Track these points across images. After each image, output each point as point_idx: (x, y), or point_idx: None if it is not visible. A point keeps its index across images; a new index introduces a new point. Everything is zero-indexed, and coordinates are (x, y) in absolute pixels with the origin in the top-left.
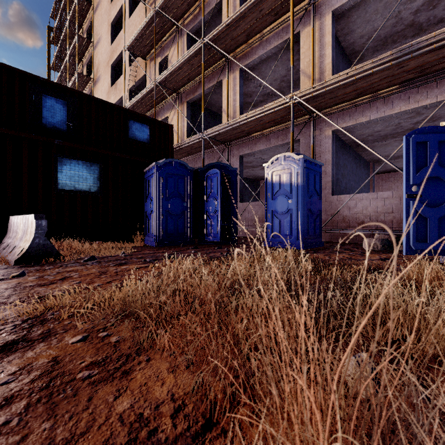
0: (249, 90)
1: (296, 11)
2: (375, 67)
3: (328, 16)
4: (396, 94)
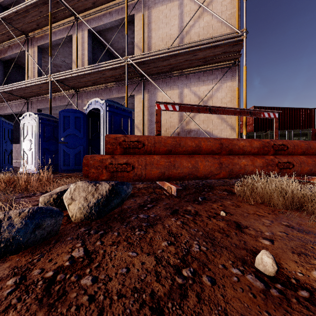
0: (58, 63)
1: (68, 21)
2: (88, 70)
3: (86, 31)
4: (114, 87)
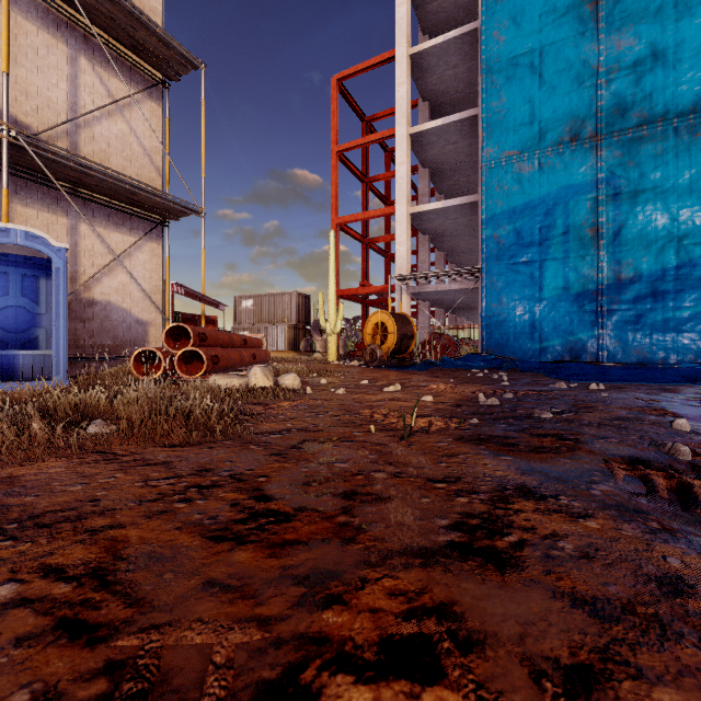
0: None
1: None
2: None
3: None
4: None
